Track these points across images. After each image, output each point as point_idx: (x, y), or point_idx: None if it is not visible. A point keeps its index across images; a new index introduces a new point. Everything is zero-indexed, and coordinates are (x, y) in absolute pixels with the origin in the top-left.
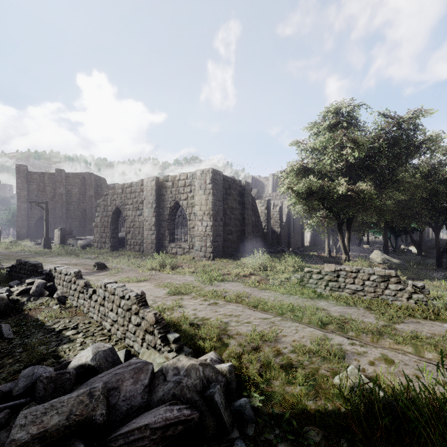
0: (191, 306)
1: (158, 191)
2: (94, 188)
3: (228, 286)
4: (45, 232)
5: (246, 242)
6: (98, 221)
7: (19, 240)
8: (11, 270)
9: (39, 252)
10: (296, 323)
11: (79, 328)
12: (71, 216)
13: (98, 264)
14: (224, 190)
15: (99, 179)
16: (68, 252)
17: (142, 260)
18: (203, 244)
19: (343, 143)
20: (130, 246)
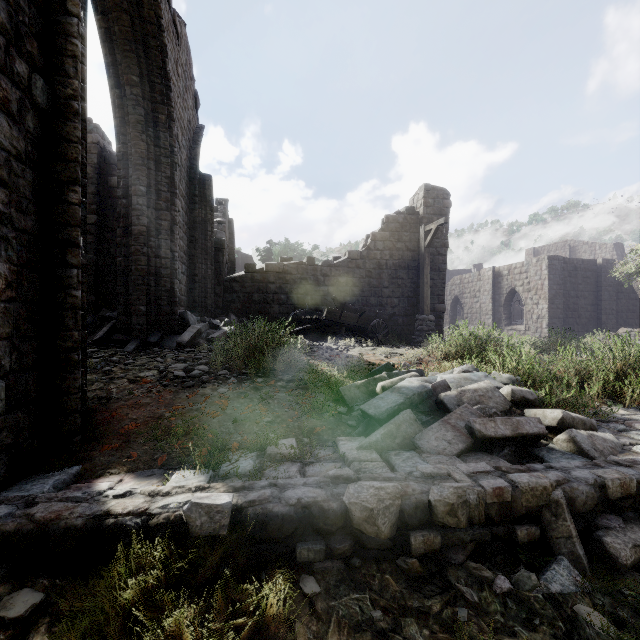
0: None
1: (494, 280)
2: None
3: None
4: None
5: (603, 328)
6: None
7: None
8: None
9: None
10: None
11: None
12: None
13: None
14: (566, 273)
15: None
16: None
17: None
18: (538, 326)
19: None
20: None
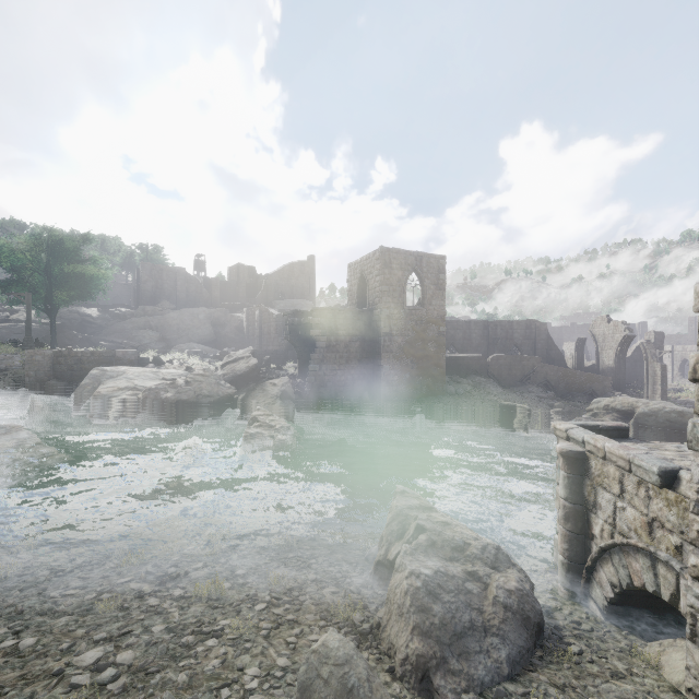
0: None
1: (672, 353)
2: None
3: None
4: None
5: None
6: None
7: None
8: None
9: None
10: None
11: None
12: None
13: None
14: None
15: None
16: None
17: None
18: None
19: None
20: None
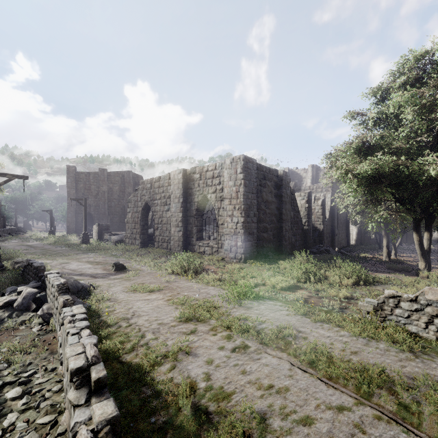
0: (204, 353)
1: (185, 185)
2: (132, 185)
3: (263, 310)
4: (84, 228)
5: (283, 241)
6: (130, 217)
7: (69, 234)
8: (24, 270)
9: (75, 247)
10: (415, 436)
11: (32, 382)
12: (112, 212)
13: (116, 264)
14: (258, 181)
15: (137, 177)
16: (100, 248)
17: (167, 259)
18: (233, 244)
19: (435, 102)
20: (158, 243)
